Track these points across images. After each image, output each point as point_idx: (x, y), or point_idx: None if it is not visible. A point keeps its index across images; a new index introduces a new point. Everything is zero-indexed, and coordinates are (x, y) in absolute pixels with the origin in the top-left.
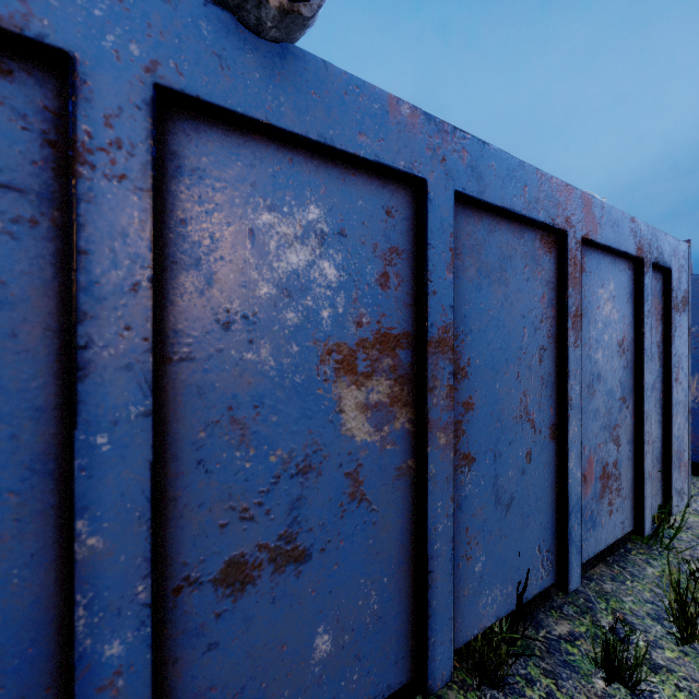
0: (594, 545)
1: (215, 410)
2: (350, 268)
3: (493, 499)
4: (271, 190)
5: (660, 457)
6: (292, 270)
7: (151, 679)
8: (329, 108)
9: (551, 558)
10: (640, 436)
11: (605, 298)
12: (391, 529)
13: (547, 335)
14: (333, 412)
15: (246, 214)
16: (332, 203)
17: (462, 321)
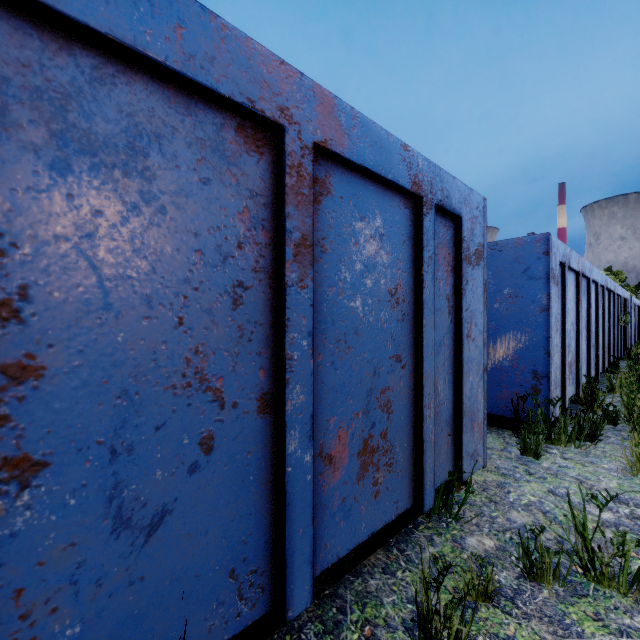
0: (349, 540)
1: None
2: None
3: (107, 524)
4: None
5: (451, 419)
6: None
7: None
8: None
9: (261, 580)
10: (419, 399)
11: (368, 235)
12: None
13: (253, 268)
14: None
15: None
16: None
17: (0, 217)
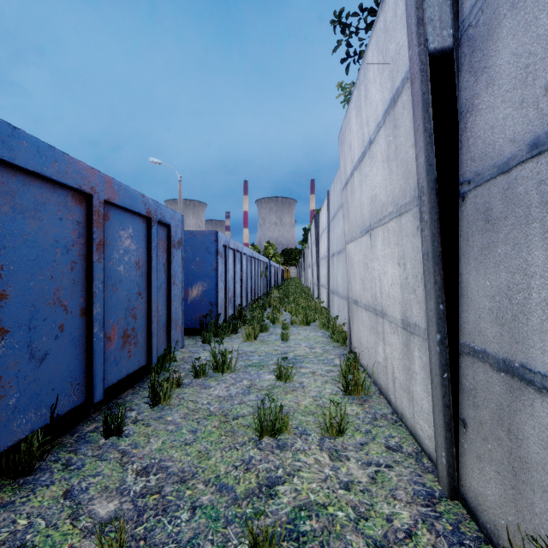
0: (118, 376)
1: None
2: None
3: (28, 356)
4: None
5: (165, 324)
6: None
7: None
8: None
9: (81, 387)
10: (150, 313)
11: (126, 237)
12: None
13: (79, 254)
14: None
15: None
16: None
17: None
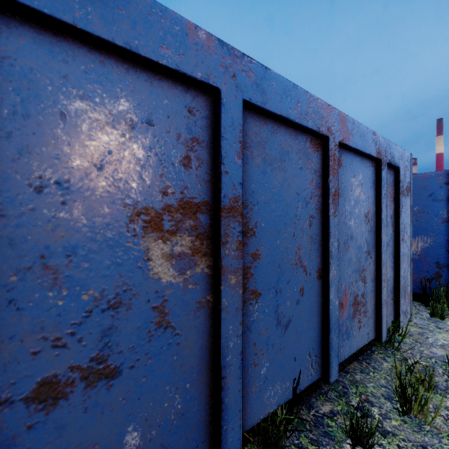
0: (348, 350)
1: (27, 258)
2: (156, 150)
3: (275, 322)
4: (83, 83)
5: (392, 290)
6: (103, 148)
7: None
8: (134, 23)
9: (318, 361)
10: (379, 276)
11: (356, 185)
12: (193, 347)
13: (315, 208)
14: (142, 260)
15: (58, 100)
16: (141, 99)
17: (251, 195)
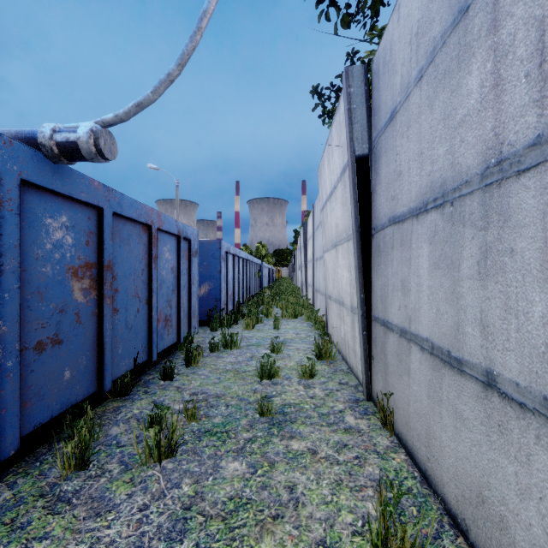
0: (162, 346)
1: (33, 288)
2: (76, 238)
3: (125, 326)
4: (51, 211)
5: (187, 313)
6: (57, 239)
7: (20, 375)
8: (72, 184)
9: (146, 350)
10: (179, 304)
11: (166, 251)
12: (90, 334)
13: (145, 265)
14: (71, 291)
15: (43, 219)
16: (70, 215)
17: (114, 259)
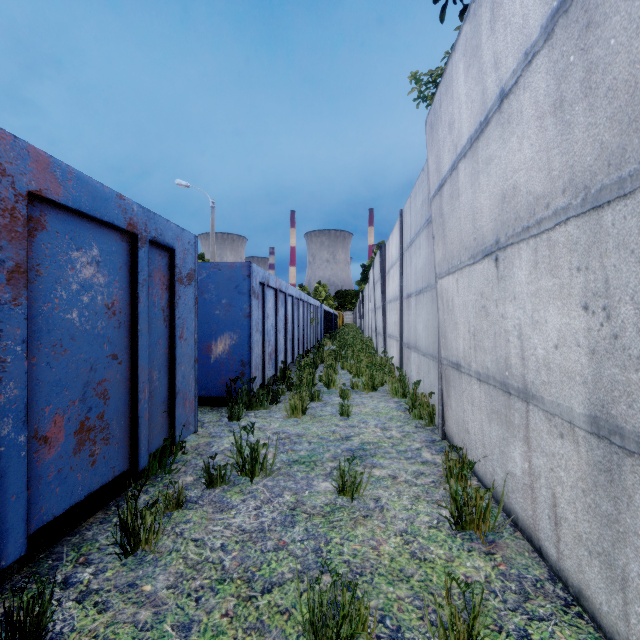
0: (65, 501)
1: None
2: None
3: None
4: None
5: (166, 400)
6: None
7: None
8: None
9: None
10: (135, 386)
11: (85, 262)
12: None
13: None
14: None
15: None
16: None
17: None
